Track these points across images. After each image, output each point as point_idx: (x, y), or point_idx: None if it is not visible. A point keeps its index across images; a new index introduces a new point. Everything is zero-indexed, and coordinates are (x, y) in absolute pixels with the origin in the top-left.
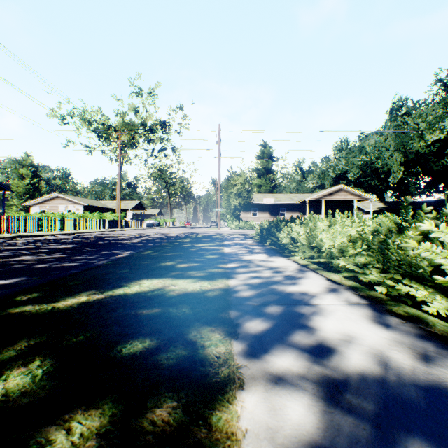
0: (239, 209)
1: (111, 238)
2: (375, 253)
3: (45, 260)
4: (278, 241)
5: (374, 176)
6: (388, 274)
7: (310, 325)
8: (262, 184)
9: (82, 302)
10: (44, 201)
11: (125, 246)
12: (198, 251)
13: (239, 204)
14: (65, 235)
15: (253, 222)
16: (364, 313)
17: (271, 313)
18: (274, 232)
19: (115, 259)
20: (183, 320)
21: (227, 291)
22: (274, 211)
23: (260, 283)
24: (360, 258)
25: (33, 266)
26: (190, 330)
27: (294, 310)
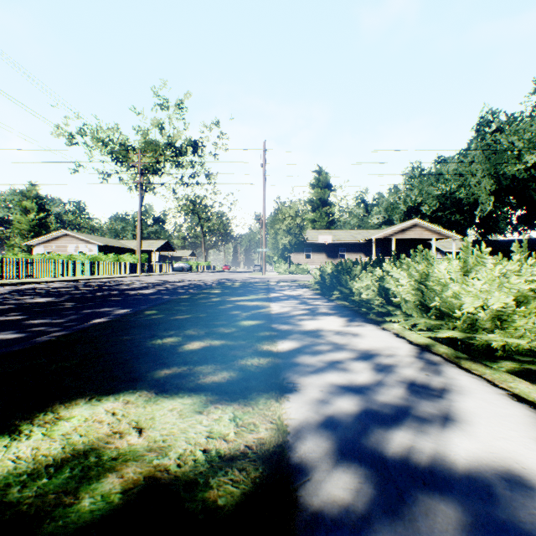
0: (289, 249)
1: (119, 287)
2: None
3: None
4: (350, 293)
5: (454, 208)
6: None
7: None
8: (316, 219)
9: None
10: (50, 240)
11: (128, 300)
12: (229, 311)
13: (288, 242)
14: (63, 282)
15: (307, 265)
16: None
17: None
18: (346, 280)
19: (82, 328)
20: None
21: (280, 467)
22: (332, 251)
23: (364, 418)
24: None
25: None
26: None
27: None
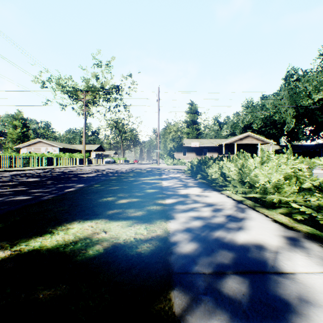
0: (173, 150)
1: (74, 172)
2: None
3: (4, 193)
4: (207, 175)
5: (272, 126)
6: None
7: None
8: (190, 132)
9: None
10: (30, 144)
11: (82, 179)
12: (140, 185)
13: (173, 146)
14: (40, 170)
15: (184, 160)
16: None
17: (236, 298)
18: (204, 168)
19: (63, 193)
20: None
21: (166, 242)
22: (199, 151)
23: (203, 228)
24: (310, 198)
25: None
26: None
27: (267, 289)
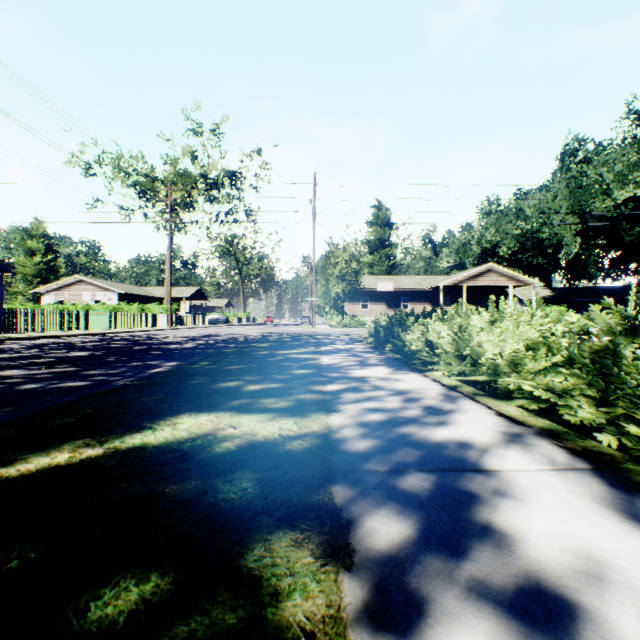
0: (343, 299)
1: (153, 341)
2: (583, 370)
3: (39, 376)
4: (403, 345)
5: (536, 250)
6: (613, 409)
7: (499, 527)
8: (375, 262)
9: (56, 466)
10: (61, 287)
11: (171, 354)
12: (280, 362)
13: (342, 290)
14: (87, 336)
15: (363, 317)
16: (595, 492)
17: (414, 492)
18: (398, 333)
19: (148, 375)
20: (239, 513)
21: (326, 439)
22: (393, 301)
23: (385, 423)
24: (554, 378)
25: (15, 387)
26: (250, 540)
27: (456, 485)
